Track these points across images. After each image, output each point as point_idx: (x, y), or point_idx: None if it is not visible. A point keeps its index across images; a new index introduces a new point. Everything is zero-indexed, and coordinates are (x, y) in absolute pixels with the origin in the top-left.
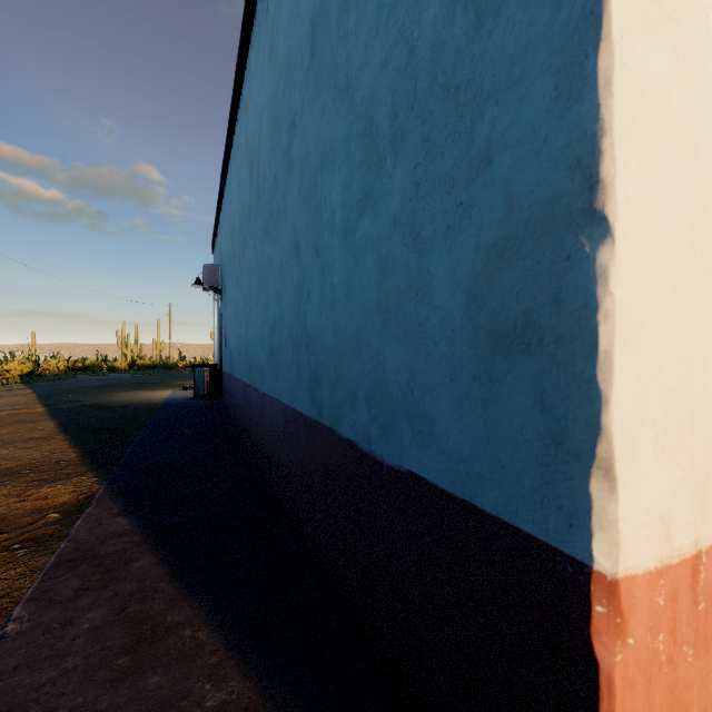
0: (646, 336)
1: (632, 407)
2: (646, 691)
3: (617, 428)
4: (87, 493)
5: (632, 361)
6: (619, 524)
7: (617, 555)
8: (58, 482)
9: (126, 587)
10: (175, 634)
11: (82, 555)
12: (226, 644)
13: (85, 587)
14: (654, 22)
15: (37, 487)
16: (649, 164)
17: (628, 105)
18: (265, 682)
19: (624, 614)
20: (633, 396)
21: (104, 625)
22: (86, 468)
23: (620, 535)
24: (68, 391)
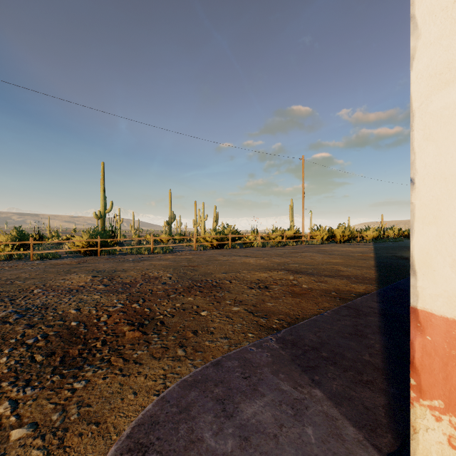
0: (443, 217)
1: (430, 246)
2: (443, 367)
3: (418, 252)
4: (369, 291)
5: (430, 227)
6: (418, 288)
7: (418, 300)
8: (360, 284)
9: (361, 321)
10: (367, 339)
11: (353, 307)
12: (383, 352)
13: (348, 315)
14: (451, 79)
15: (352, 283)
16: (445, 143)
17: (426, 127)
18: (388, 367)
19: (423, 325)
20: (431, 241)
21: (347, 325)
22: (375, 282)
23: (419, 293)
24: (390, 247)
